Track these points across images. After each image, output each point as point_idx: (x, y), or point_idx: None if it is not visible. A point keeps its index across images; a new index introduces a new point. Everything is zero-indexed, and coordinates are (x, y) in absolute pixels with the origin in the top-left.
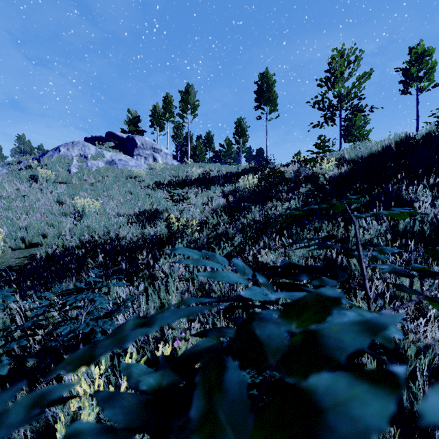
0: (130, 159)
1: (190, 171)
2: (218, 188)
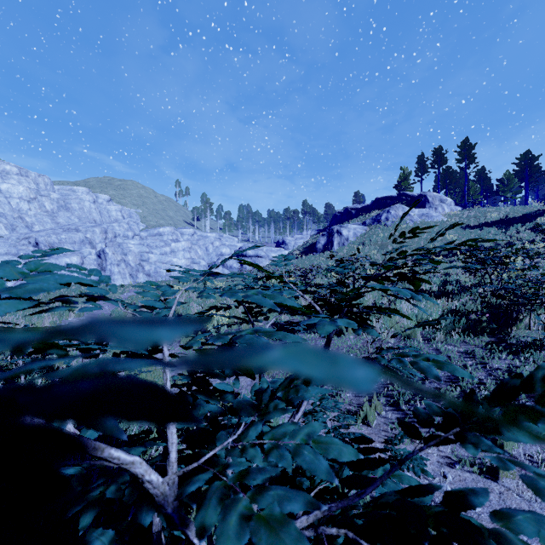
0: (428, 211)
1: (489, 216)
2: (519, 225)
